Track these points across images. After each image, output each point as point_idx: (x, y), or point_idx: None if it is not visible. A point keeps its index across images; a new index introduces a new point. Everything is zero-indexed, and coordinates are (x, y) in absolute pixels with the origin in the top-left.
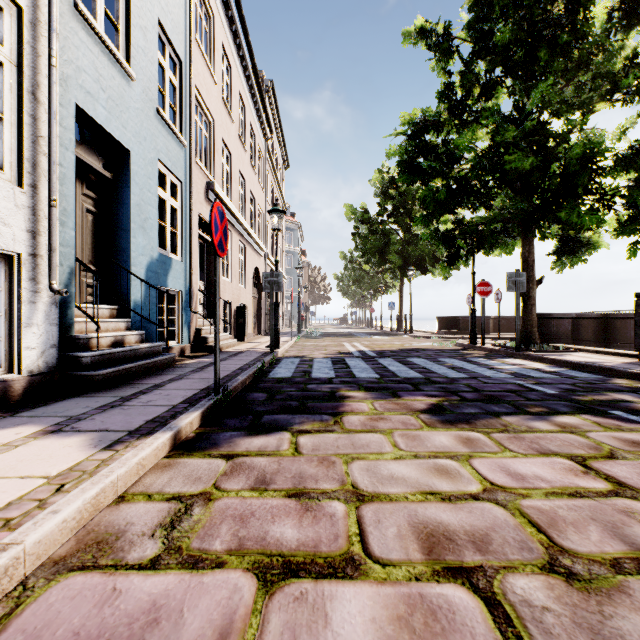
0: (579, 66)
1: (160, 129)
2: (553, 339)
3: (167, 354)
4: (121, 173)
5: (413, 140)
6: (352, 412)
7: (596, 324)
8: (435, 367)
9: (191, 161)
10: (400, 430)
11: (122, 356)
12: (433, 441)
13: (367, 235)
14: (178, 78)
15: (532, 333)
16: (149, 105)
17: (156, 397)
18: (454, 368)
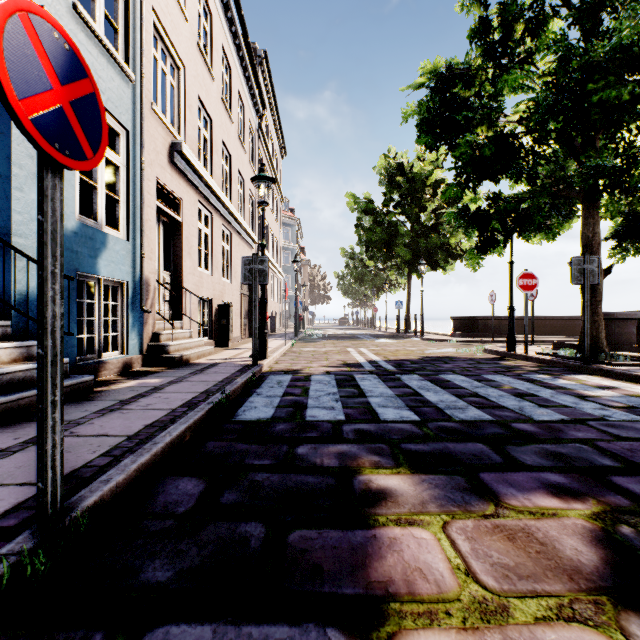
0: None
1: (82, 39)
2: (614, 345)
3: (76, 377)
4: None
5: (437, 95)
6: (412, 598)
7: None
8: (493, 394)
9: (142, 103)
10: None
11: None
12: None
13: (372, 227)
14: None
15: (598, 339)
16: None
17: None
18: (524, 396)
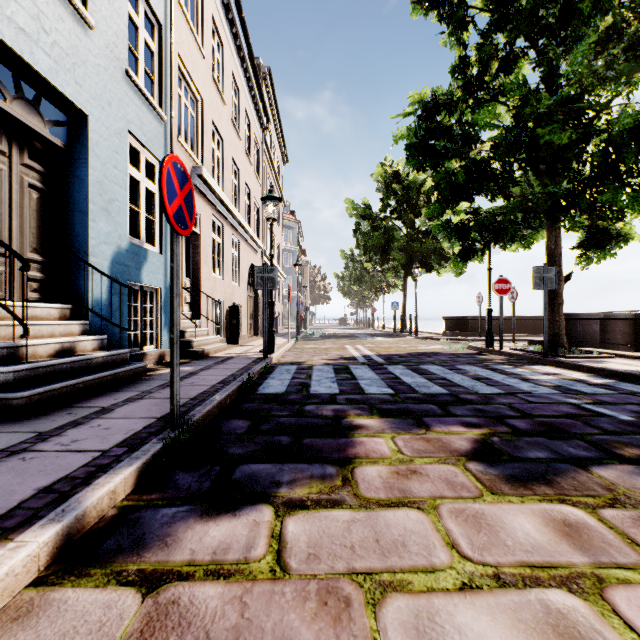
0: (610, 36)
1: (131, 96)
2: (579, 342)
3: (135, 363)
4: (77, 142)
5: (423, 122)
6: (367, 458)
7: (625, 325)
8: (457, 378)
9: (172, 139)
10: (448, 500)
11: (67, 369)
12: (512, 531)
13: (369, 231)
14: (156, 42)
15: (559, 336)
16: (115, 64)
17: (88, 433)
18: (480, 379)
